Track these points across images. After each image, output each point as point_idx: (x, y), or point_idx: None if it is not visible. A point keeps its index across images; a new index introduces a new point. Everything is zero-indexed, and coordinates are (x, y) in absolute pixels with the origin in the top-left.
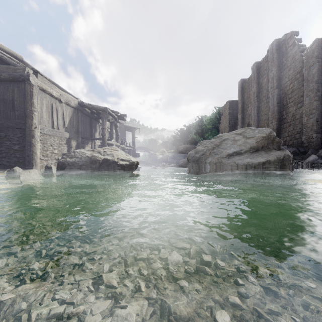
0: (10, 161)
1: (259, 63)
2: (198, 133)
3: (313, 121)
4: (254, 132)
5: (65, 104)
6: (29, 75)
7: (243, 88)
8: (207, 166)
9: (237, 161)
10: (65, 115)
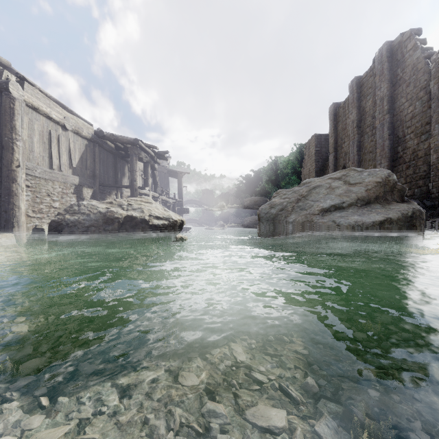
0: None
1: (360, 79)
2: (272, 181)
3: None
4: (361, 175)
5: (73, 133)
6: (8, 83)
7: (336, 116)
8: (288, 227)
9: (338, 220)
10: (72, 149)
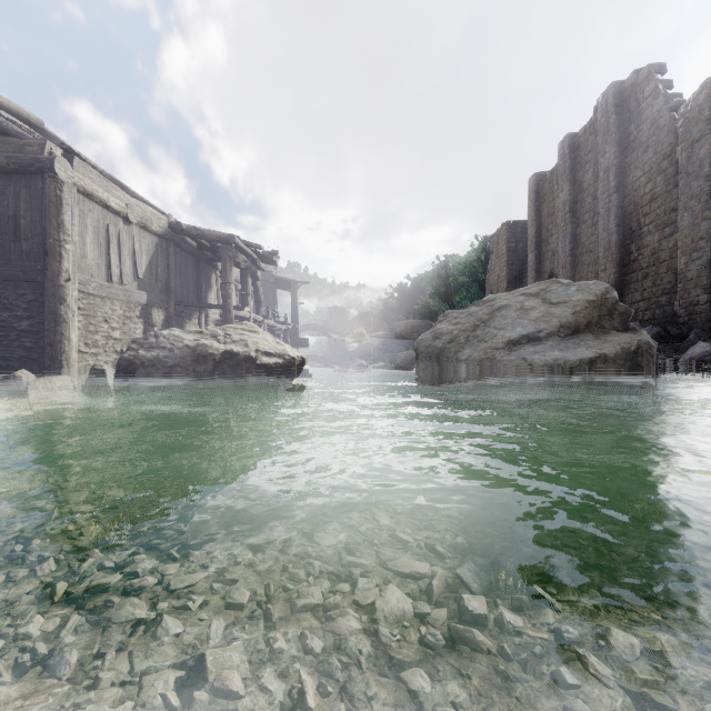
0: (9, 356)
1: (575, 137)
2: (439, 294)
3: (700, 265)
4: (568, 291)
5: (139, 228)
6: (53, 160)
7: (539, 194)
8: (460, 367)
9: (530, 357)
10: (138, 252)
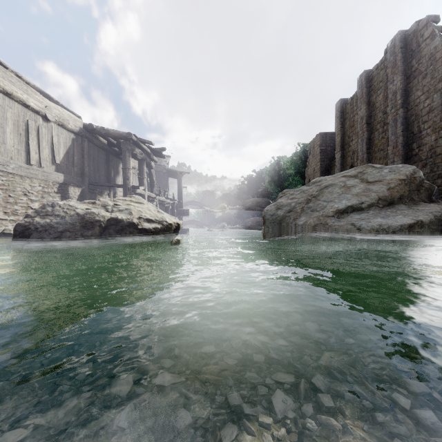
0: None
1: (370, 72)
2: (274, 181)
3: None
4: (381, 172)
5: (57, 126)
6: None
7: (343, 113)
8: (298, 230)
9: (358, 223)
10: (55, 143)
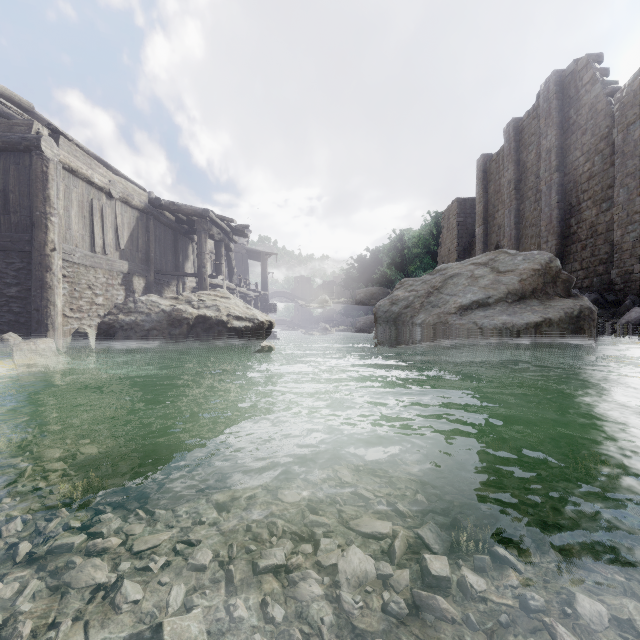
0: None
1: (520, 121)
2: (396, 264)
3: (634, 237)
4: (514, 260)
5: (121, 203)
6: (40, 138)
7: (486, 173)
8: (415, 331)
9: (480, 321)
10: (119, 225)
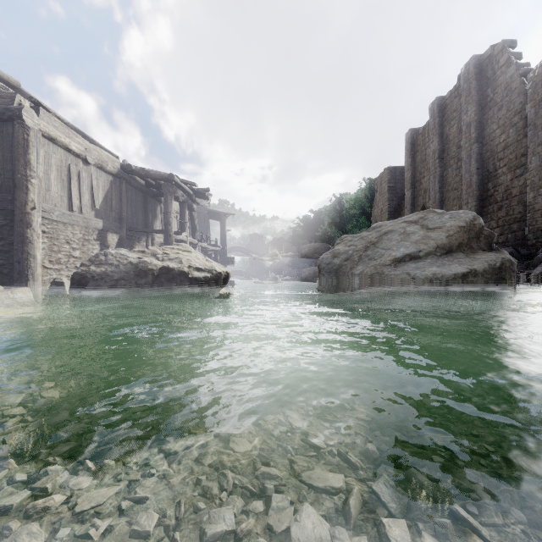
0: None
1: (443, 100)
2: (335, 224)
3: None
4: (442, 218)
5: (96, 168)
6: (21, 109)
7: (414, 145)
8: (354, 280)
9: (413, 272)
10: (95, 187)
